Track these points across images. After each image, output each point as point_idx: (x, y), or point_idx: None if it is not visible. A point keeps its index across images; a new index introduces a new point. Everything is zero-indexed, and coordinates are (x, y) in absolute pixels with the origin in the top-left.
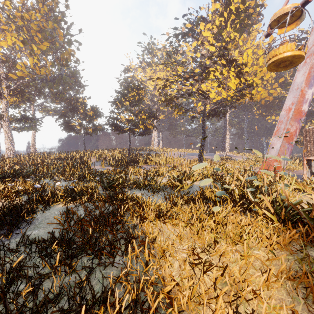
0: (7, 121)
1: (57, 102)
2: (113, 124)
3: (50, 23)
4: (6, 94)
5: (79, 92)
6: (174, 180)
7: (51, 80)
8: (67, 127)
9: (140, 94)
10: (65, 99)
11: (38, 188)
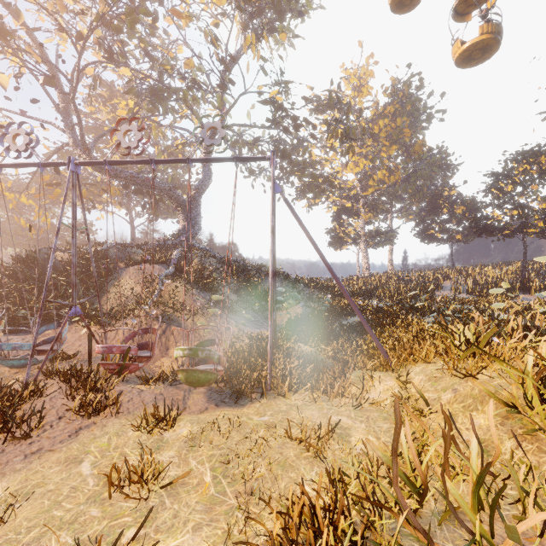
0: (363, 240)
1: (416, 203)
2: (479, 229)
3: (398, 120)
4: (362, 213)
5: (449, 178)
6: (475, 312)
7: (405, 181)
8: (424, 238)
9: (544, 162)
10: (424, 197)
11: (362, 304)
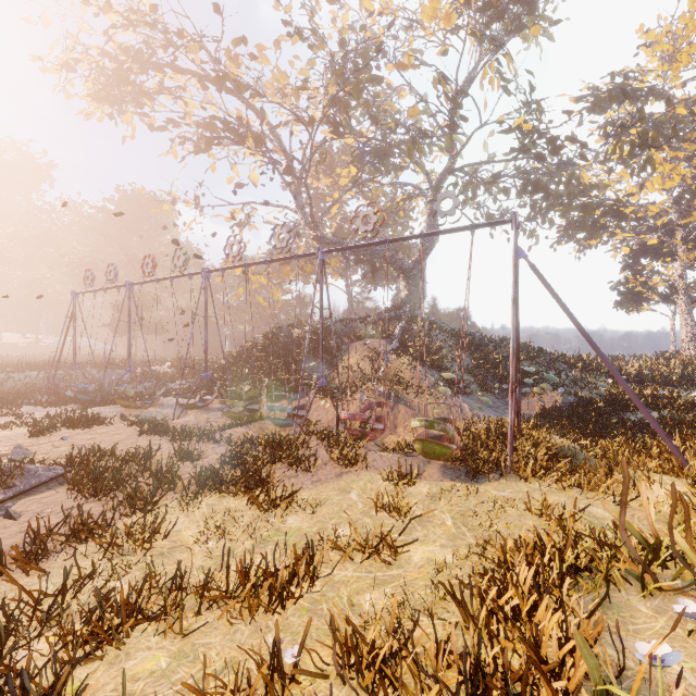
0: (683, 294)
1: None
2: None
3: None
4: (681, 251)
5: None
6: None
7: None
8: None
9: None
10: None
11: (667, 396)
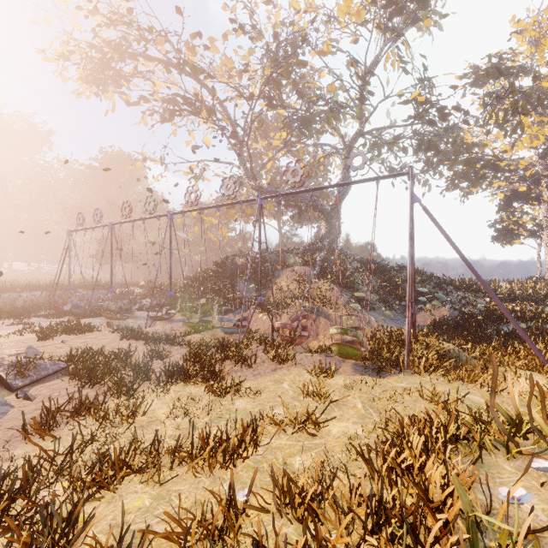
0: (547, 231)
1: None
2: None
3: None
4: (546, 196)
5: None
6: None
7: None
8: None
9: None
10: None
11: (534, 311)
